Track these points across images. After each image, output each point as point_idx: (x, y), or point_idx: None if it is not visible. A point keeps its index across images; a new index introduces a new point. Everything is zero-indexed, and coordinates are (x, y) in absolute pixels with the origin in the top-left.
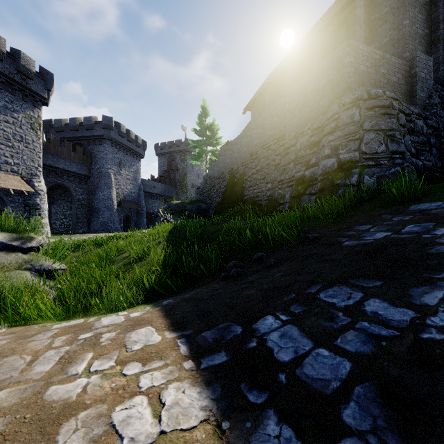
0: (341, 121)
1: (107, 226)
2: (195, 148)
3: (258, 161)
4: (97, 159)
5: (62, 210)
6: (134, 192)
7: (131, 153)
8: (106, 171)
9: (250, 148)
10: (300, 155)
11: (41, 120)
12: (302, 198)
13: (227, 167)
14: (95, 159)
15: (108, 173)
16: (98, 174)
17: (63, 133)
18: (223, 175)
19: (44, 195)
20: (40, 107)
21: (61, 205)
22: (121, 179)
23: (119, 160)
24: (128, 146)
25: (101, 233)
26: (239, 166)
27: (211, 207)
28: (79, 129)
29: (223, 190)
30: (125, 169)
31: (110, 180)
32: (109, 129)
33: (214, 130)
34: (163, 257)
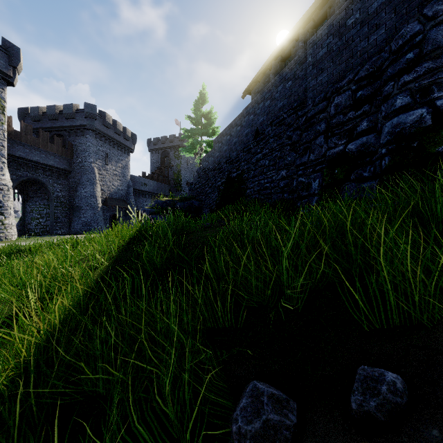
0: (432, 43)
1: (90, 226)
2: (188, 139)
3: (265, 143)
4: (79, 152)
5: (38, 209)
6: (122, 189)
7: (119, 147)
8: (89, 165)
9: (253, 128)
10: (335, 122)
11: (6, 102)
12: (342, 187)
13: (224, 156)
14: (76, 151)
15: (91, 167)
16: (80, 168)
17: (41, 123)
18: (219, 165)
19: (9, 191)
20: (4, 87)
21: (37, 203)
22: (106, 174)
23: (105, 154)
24: (115, 138)
25: (82, 234)
26: (239, 153)
27: (205, 205)
28: (58, 118)
29: (219, 184)
30: (112, 164)
31: (94, 175)
32: (92, 118)
33: (209, 117)
34: (44, 330)
